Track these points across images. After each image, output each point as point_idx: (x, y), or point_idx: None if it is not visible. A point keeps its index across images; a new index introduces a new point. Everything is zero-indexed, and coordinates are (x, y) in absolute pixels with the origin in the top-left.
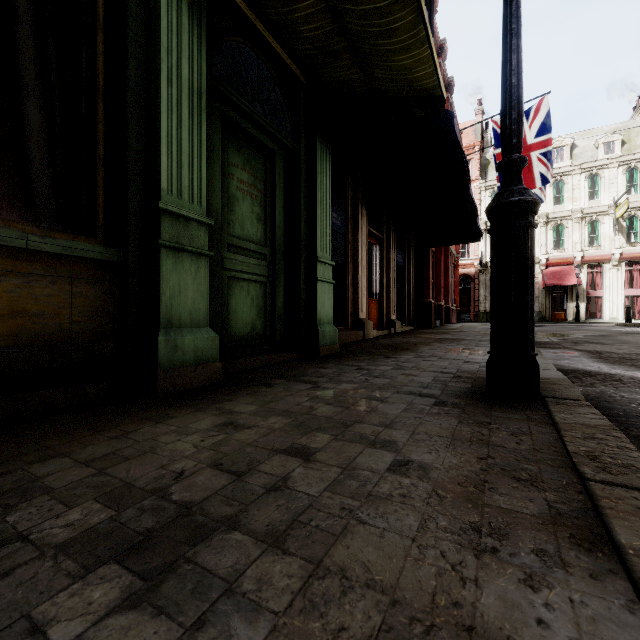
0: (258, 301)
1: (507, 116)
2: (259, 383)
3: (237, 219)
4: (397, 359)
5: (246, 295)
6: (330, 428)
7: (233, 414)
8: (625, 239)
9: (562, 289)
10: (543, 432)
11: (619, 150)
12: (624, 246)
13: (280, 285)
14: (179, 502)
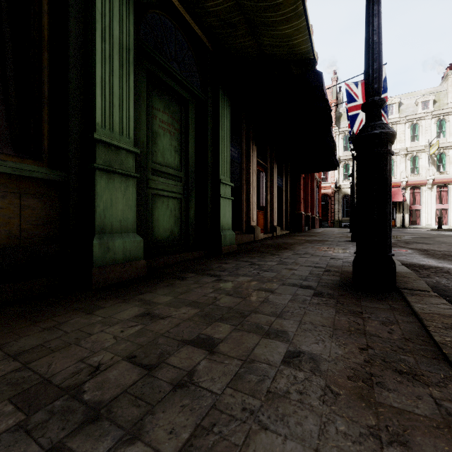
0: (175, 212)
1: (370, 66)
2: (175, 276)
3: (159, 150)
4: (280, 256)
5: (166, 208)
6: (231, 318)
7: (151, 305)
8: (436, 169)
9: (392, 204)
10: (407, 321)
11: (432, 107)
12: (435, 174)
13: (192, 200)
14: (89, 402)
